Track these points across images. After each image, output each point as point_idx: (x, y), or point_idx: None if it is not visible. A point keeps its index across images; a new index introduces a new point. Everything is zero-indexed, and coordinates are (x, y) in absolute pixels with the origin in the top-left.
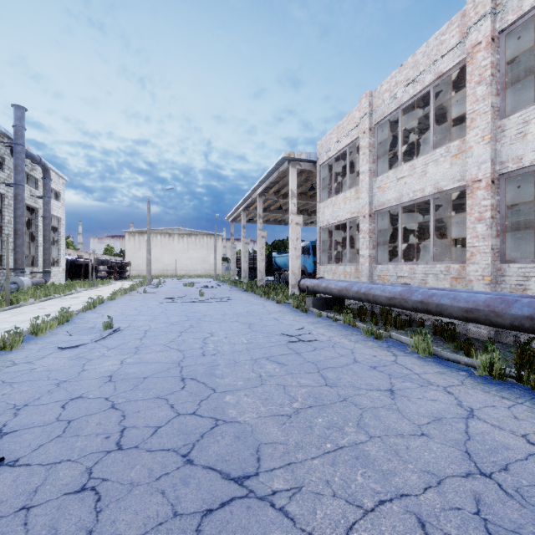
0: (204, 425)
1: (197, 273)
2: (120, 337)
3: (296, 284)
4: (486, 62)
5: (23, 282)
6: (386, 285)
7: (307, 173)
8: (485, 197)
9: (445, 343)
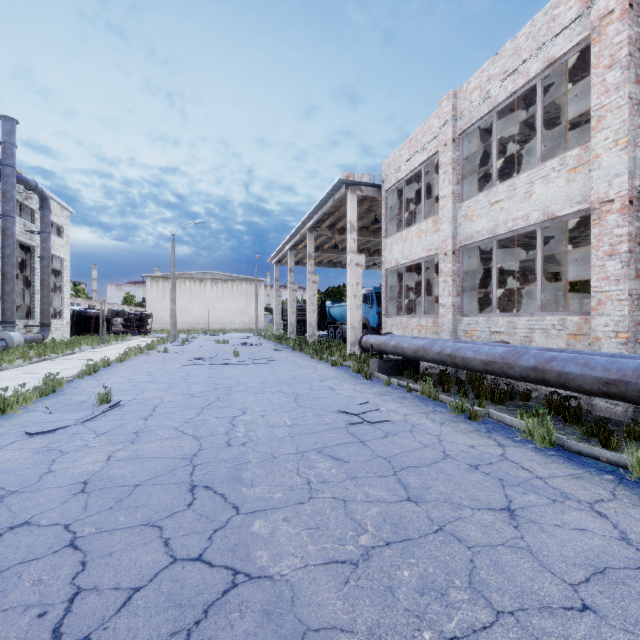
0: (212, 586)
1: (234, 327)
2: (118, 415)
3: (356, 341)
4: (620, 37)
5: (13, 339)
6: (478, 344)
7: (369, 201)
8: (619, 224)
9: (567, 426)
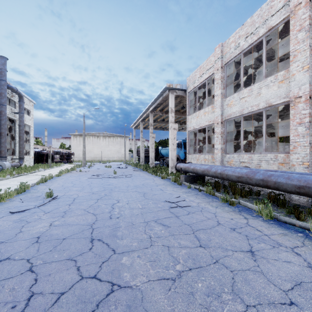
0: (101, 292)
1: (114, 159)
2: (56, 203)
3: (173, 166)
4: (305, 15)
5: (5, 165)
6: (234, 167)
7: (180, 97)
8: (304, 108)
9: (278, 208)
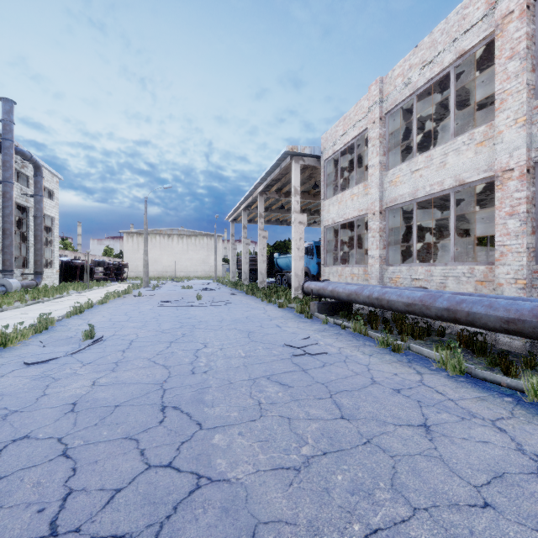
0: (180, 488)
1: (197, 275)
2: (101, 348)
3: (299, 287)
4: (519, 33)
5: (12, 285)
6: (401, 289)
7: (310, 169)
8: (518, 189)
9: (475, 357)
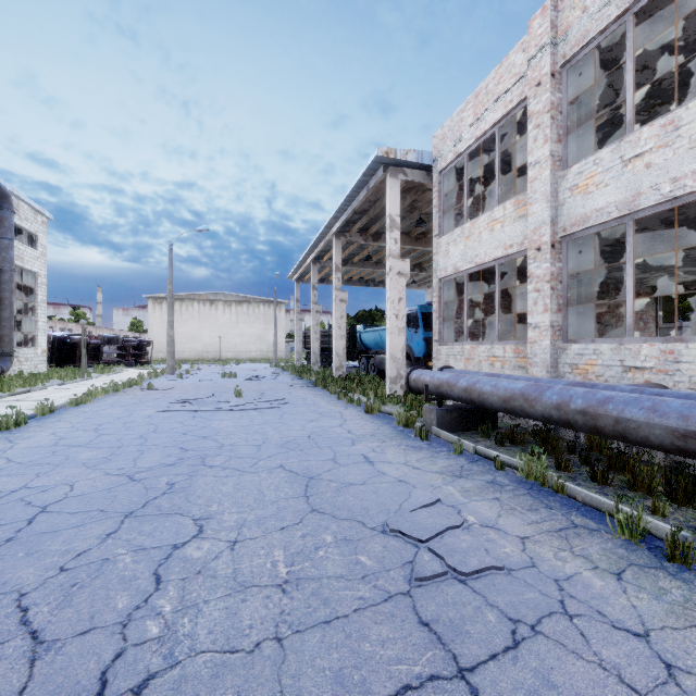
0: None
1: (250, 356)
2: None
3: (398, 377)
4: None
5: None
6: (624, 389)
7: (414, 192)
8: None
9: None
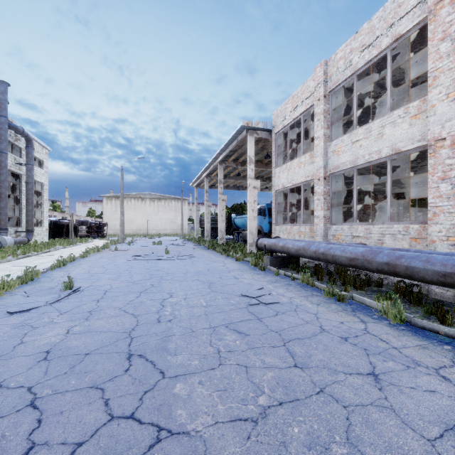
0: (141, 441)
1: (166, 232)
2: (78, 298)
3: (253, 243)
4: (451, 17)
5: (6, 241)
6: (344, 245)
7: (263, 142)
8: (450, 156)
9: (412, 307)
